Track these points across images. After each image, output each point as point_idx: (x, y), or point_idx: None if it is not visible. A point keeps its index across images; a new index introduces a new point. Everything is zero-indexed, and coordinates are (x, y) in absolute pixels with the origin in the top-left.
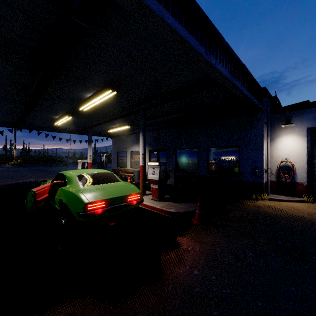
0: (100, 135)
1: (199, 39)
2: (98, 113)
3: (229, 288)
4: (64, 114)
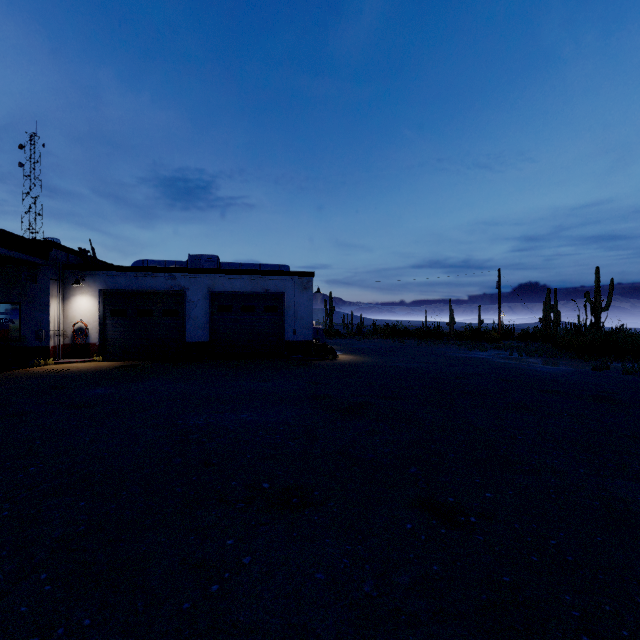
0: None
1: None
2: None
3: None
4: None
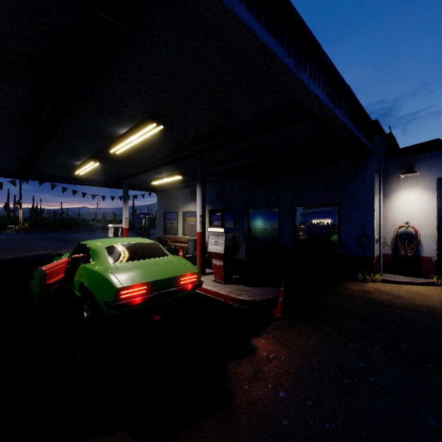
0: (141, 189)
1: (285, 45)
2: (136, 158)
3: (334, 421)
4: (88, 159)
